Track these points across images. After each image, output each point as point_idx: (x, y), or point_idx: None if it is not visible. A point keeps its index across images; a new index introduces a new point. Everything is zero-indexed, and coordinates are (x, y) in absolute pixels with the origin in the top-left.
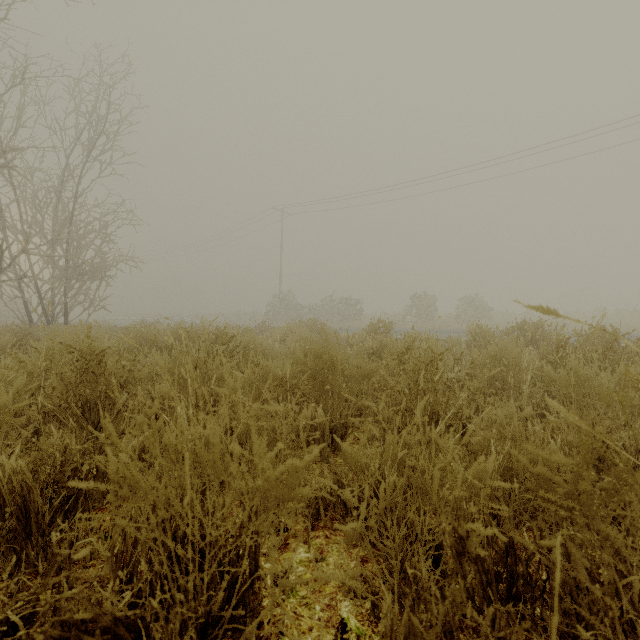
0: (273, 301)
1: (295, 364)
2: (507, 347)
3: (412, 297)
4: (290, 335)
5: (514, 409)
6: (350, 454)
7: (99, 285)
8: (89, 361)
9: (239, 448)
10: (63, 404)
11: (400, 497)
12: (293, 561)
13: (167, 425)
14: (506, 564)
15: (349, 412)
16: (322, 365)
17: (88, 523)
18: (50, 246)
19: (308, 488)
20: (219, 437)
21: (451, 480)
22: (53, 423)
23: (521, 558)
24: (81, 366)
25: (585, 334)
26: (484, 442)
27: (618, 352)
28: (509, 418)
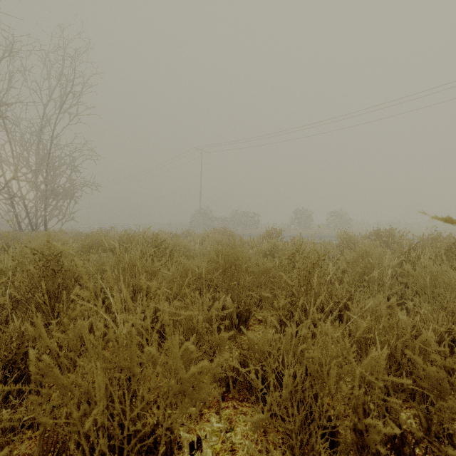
0: (195, 214)
1: (210, 262)
2: (371, 249)
3: (295, 211)
4: (207, 239)
5: (382, 299)
6: (255, 343)
7: (69, 203)
8: (49, 260)
9: (154, 350)
10: (27, 295)
11: (300, 385)
12: (207, 431)
13: (94, 323)
14: (393, 445)
15: (251, 300)
16: (230, 263)
17: (8, 424)
18: (34, 175)
19: (218, 390)
20: (146, 325)
21: (345, 371)
22: (20, 309)
23: (408, 441)
24: (43, 264)
25: (425, 239)
26: (365, 330)
27: (455, 253)
28: (379, 306)
